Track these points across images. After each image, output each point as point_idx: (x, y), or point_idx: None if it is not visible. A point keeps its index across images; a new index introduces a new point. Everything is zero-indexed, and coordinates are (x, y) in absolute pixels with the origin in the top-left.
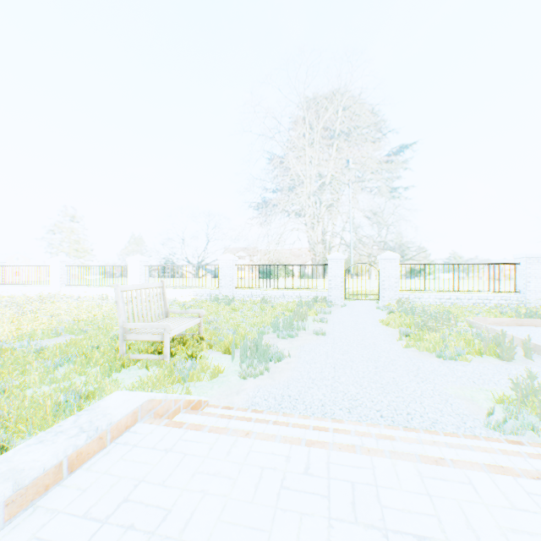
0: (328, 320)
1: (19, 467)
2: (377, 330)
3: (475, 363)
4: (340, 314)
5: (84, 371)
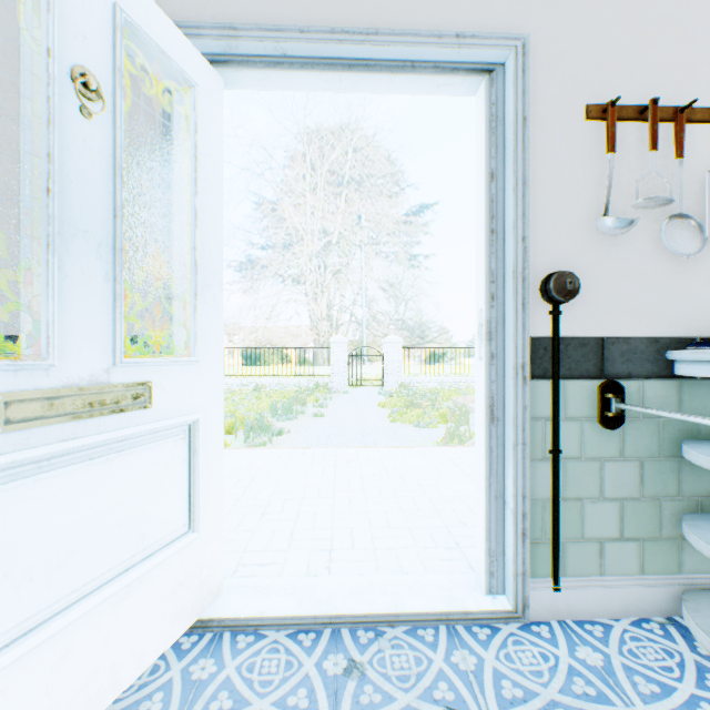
0: (328, 406)
1: None
2: (373, 412)
3: (441, 428)
4: (341, 400)
5: None
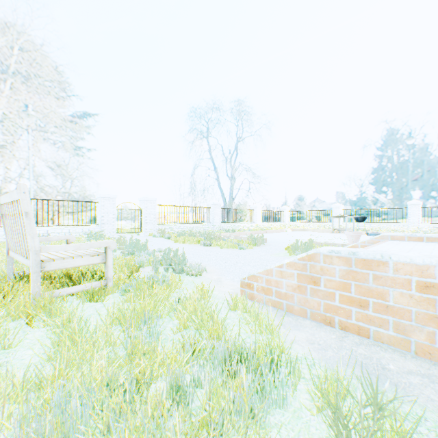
0: None
1: (423, 255)
2: (185, 246)
3: (254, 248)
4: None
5: (4, 331)
